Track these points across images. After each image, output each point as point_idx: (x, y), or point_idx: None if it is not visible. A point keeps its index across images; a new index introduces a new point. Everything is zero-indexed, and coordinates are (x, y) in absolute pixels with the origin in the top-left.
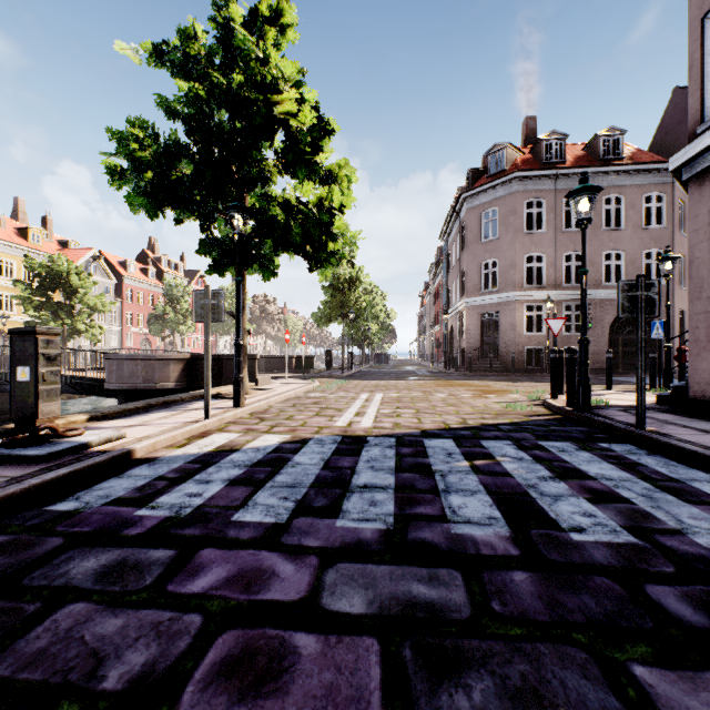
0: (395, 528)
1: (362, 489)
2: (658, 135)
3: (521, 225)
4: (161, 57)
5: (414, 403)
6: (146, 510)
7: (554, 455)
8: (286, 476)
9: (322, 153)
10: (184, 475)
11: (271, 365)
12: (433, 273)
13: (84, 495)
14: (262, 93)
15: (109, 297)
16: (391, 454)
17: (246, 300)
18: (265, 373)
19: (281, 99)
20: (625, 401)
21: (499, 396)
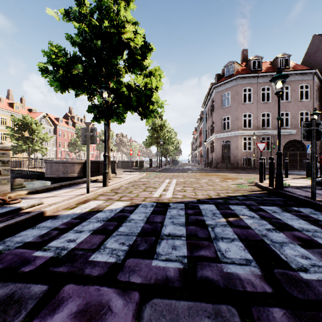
0: (188, 267)
1: (167, 237)
2: (305, 57)
3: (241, 100)
4: (69, 16)
5: (192, 184)
6: (40, 252)
7: (270, 214)
8: (125, 228)
9: (146, 60)
10: (69, 227)
11: (123, 165)
12: (198, 123)
13: (9, 240)
14: (116, 29)
15: (50, 134)
16: (182, 213)
17: (113, 135)
18: (121, 169)
19: (125, 31)
20: (297, 183)
21: (233, 181)
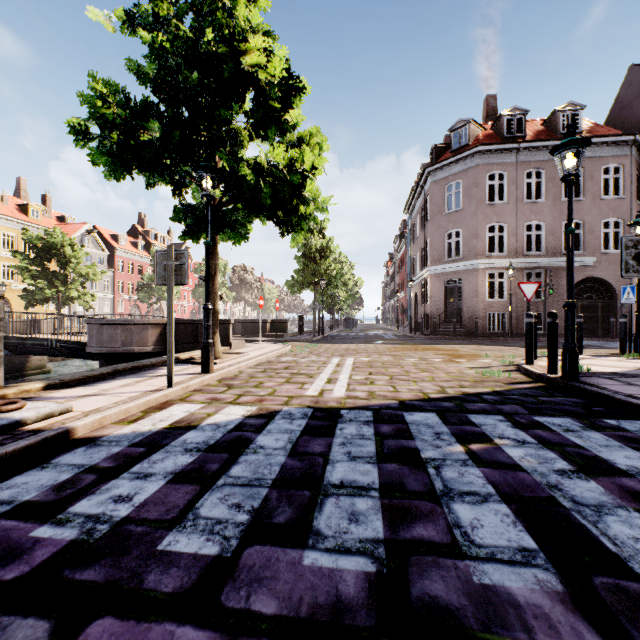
0: (389, 571)
1: (338, 491)
2: (613, 111)
3: (484, 197)
4: (133, 23)
5: (386, 368)
6: (49, 528)
7: (560, 436)
8: (244, 467)
9: (292, 111)
10: (122, 464)
11: (247, 329)
12: (397, 244)
13: None
14: (229, 45)
15: (102, 268)
16: (369, 433)
17: (227, 269)
18: (241, 337)
19: (248, 48)
20: (604, 366)
21: (470, 361)
